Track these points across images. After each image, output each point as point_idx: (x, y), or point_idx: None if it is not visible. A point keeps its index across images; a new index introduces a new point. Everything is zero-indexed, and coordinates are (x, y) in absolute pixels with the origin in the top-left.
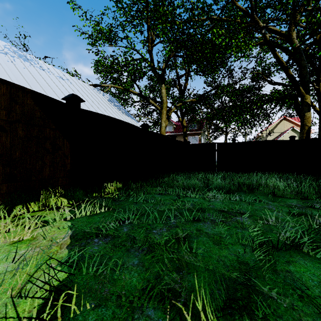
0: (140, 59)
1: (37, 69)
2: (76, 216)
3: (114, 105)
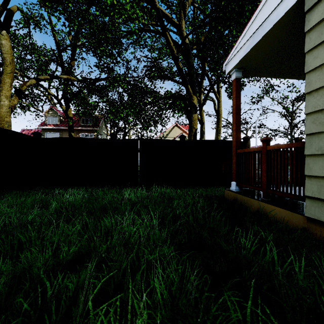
0: None
1: None
2: None
3: None
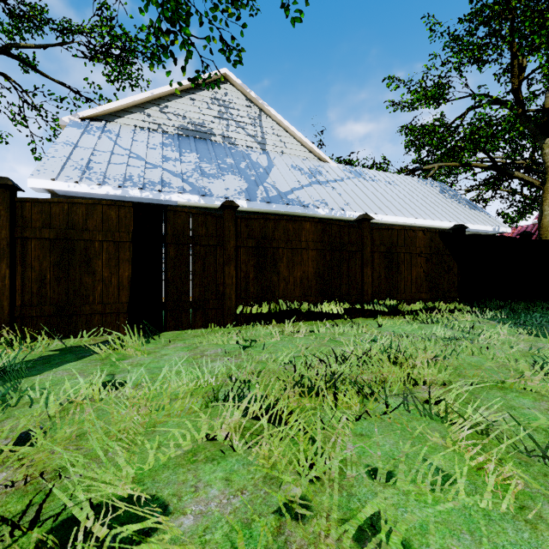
0: (501, 124)
1: (371, 184)
2: (484, 317)
3: (449, 197)
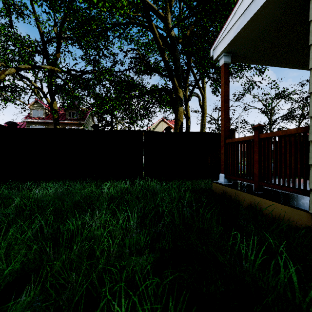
0: None
1: None
2: None
3: None
